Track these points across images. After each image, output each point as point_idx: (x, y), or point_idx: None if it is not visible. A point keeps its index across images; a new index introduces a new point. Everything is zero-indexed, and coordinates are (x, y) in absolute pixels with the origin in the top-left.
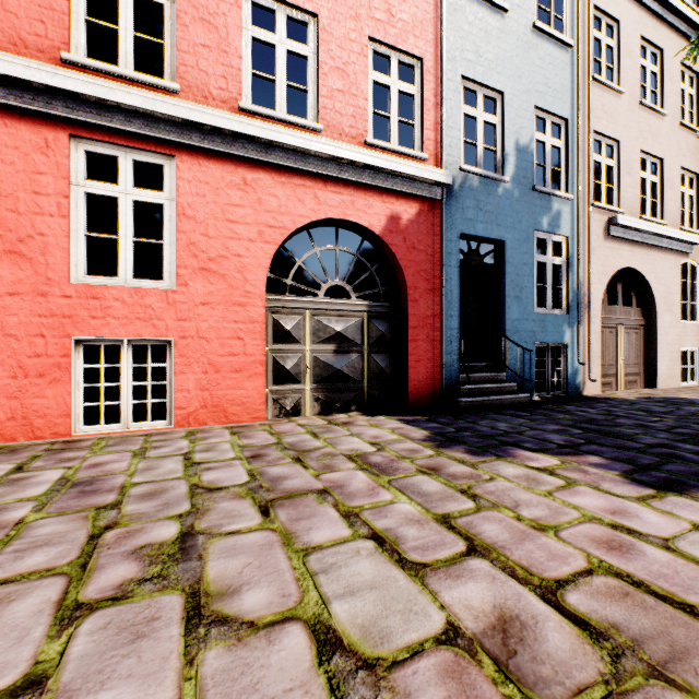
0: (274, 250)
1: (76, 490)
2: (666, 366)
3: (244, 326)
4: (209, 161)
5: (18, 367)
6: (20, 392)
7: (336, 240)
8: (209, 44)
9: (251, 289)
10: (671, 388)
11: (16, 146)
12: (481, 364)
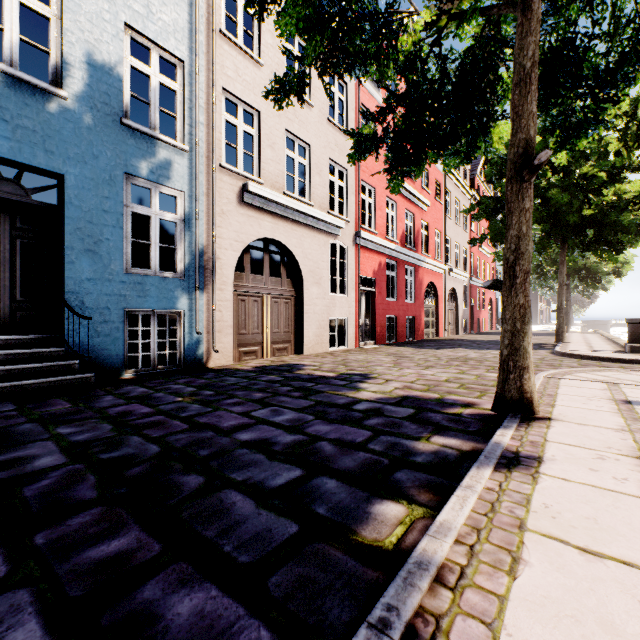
0: None
1: None
2: (315, 333)
3: None
4: None
5: None
6: None
7: None
8: None
9: None
10: (318, 353)
11: None
12: (20, 336)
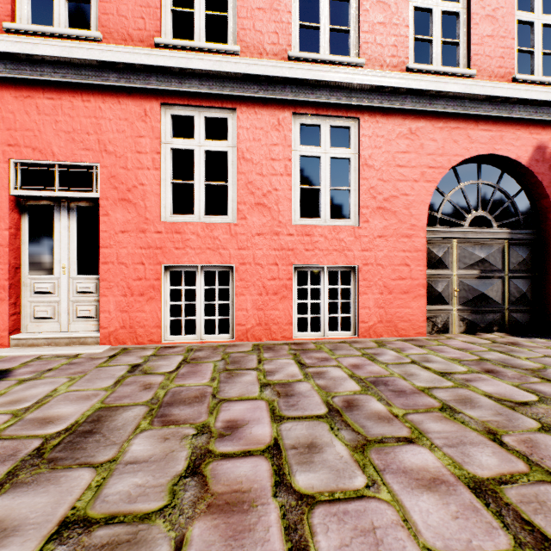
0: (433, 188)
1: (385, 389)
2: None
3: (409, 254)
4: (383, 118)
5: (262, 287)
6: (263, 305)
7: (479, 175)
8: (383, 21)
9: (415, 223)
10: None
11: (261, 127)
12: None
